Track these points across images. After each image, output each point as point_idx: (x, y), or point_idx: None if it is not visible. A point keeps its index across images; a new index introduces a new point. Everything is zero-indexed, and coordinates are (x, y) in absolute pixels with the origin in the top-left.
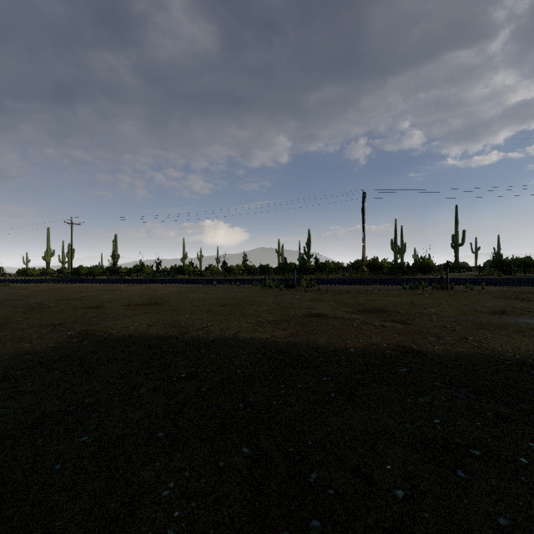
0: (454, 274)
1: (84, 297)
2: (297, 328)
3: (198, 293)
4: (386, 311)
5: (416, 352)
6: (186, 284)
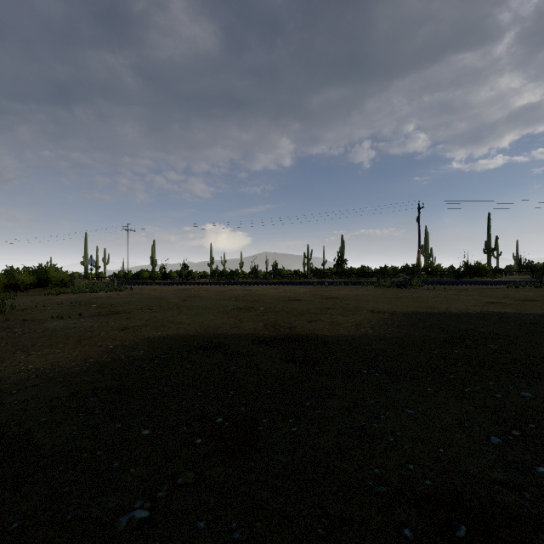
0: (509, 277)
1: (248, 294)
2: (508, 308)
3: (338, 291)
4: (537, 300)
5: None
6: (293, 286)
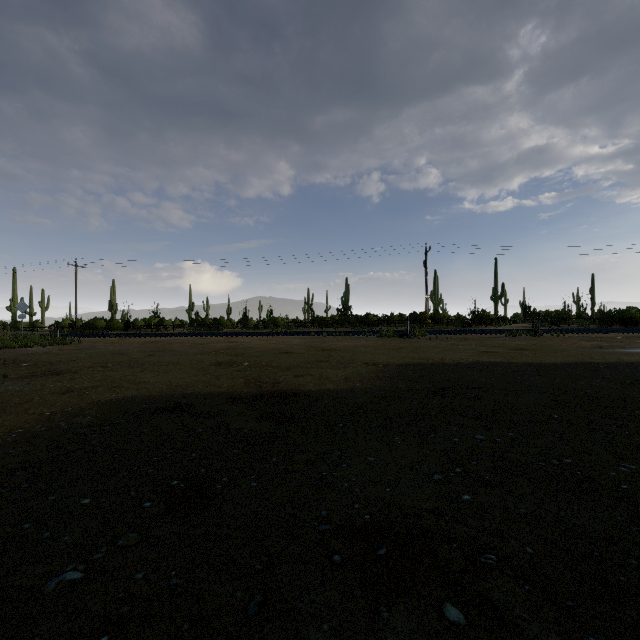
0: (511, 326)
1: (233, 347)
2: (499, 357)
3: (336, 342)
4: (528, 349)
5: (592, 362)
6: (287, 336)
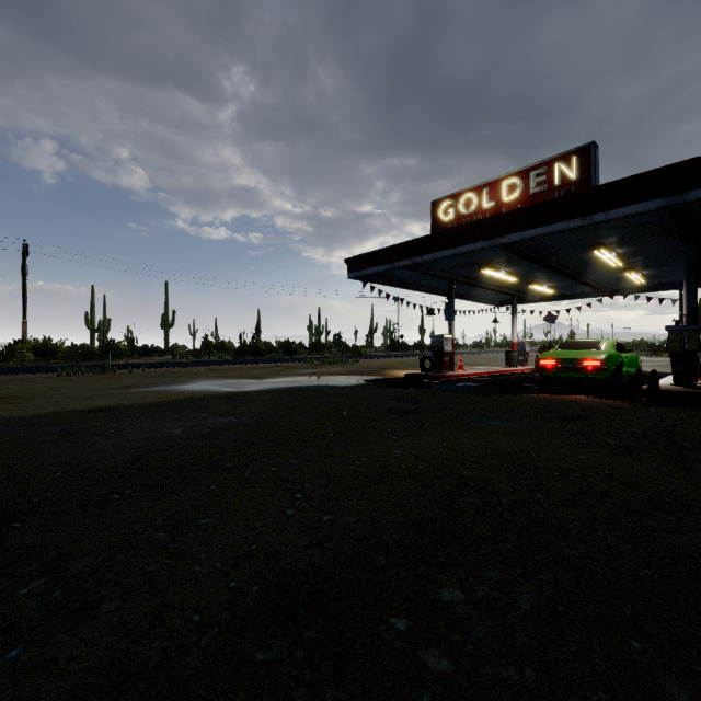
0: (148, 359)
1: None
2: None
3: None
4: (9, 398)
5: (3, 418)
6: None
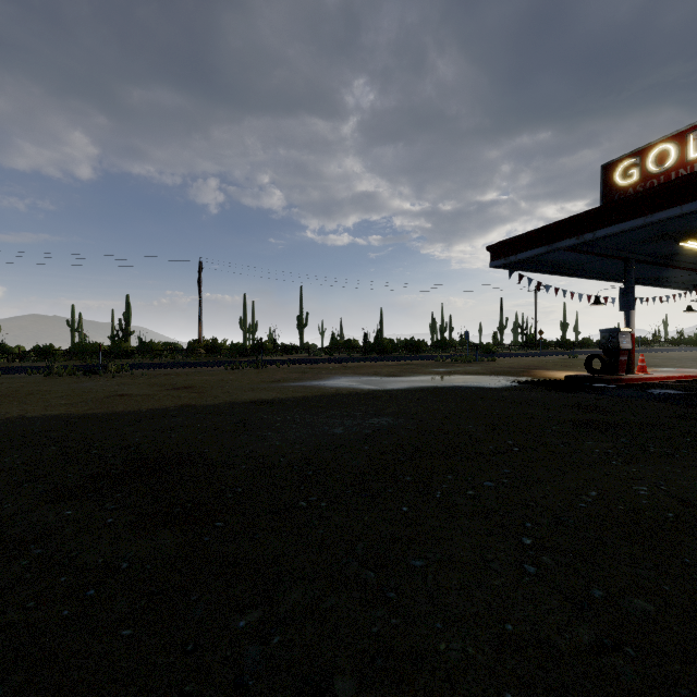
0: (288, 356)
1: None
2: (97, 405)
3: None
4: (194, 387)
5: (192, 406)
6: None
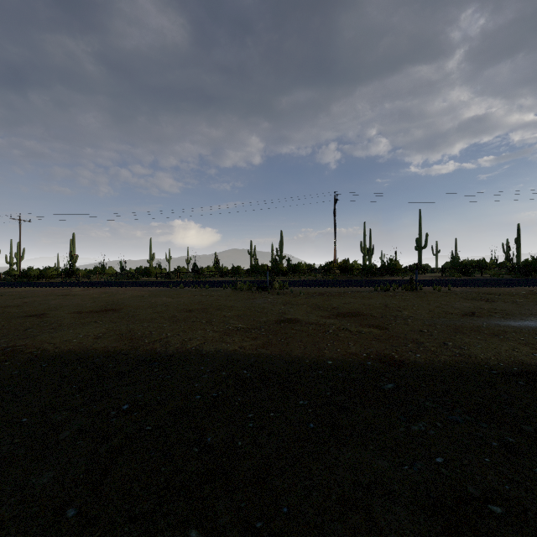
0: (419, 276)
1: (27, 303)
2: (269, 336)
3: (163, 297)
4: (361, 315)
5: (399, 362)
6: (150, 288)
